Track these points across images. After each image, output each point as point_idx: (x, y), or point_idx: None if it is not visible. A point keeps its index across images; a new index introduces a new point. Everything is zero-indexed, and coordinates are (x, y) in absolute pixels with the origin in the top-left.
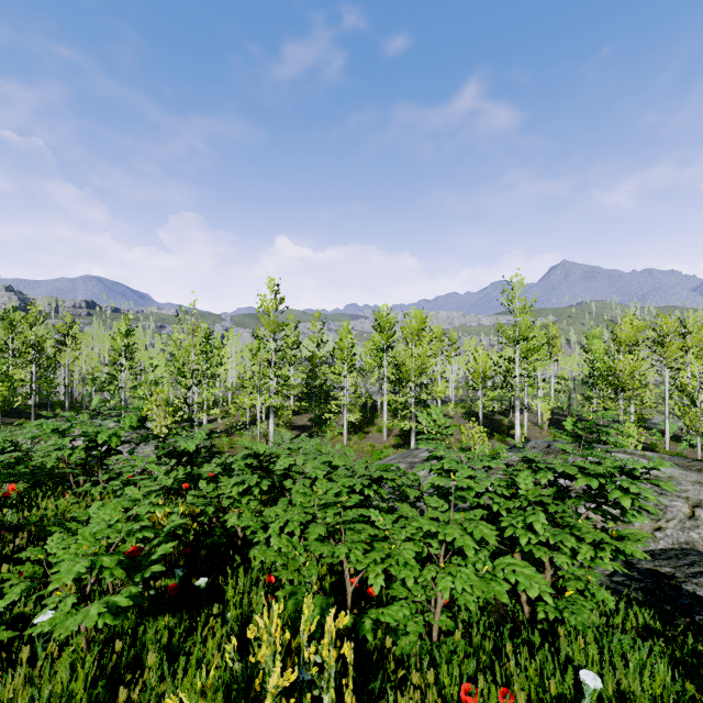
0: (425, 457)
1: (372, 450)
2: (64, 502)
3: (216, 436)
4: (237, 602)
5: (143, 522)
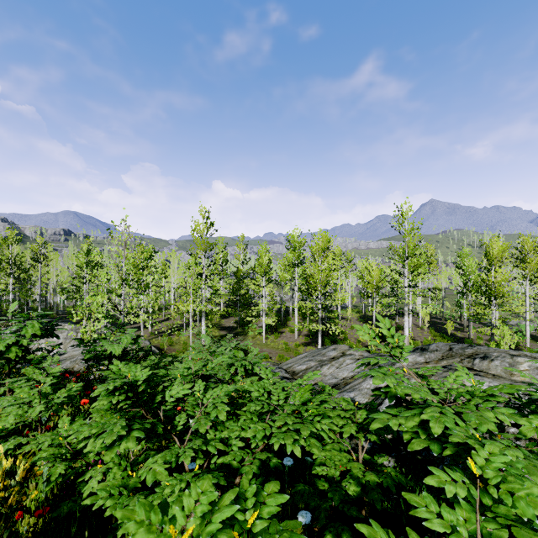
0: (332, 356)
1: (286, 348)
2: None
3: (159, 335)
4: None
5: None
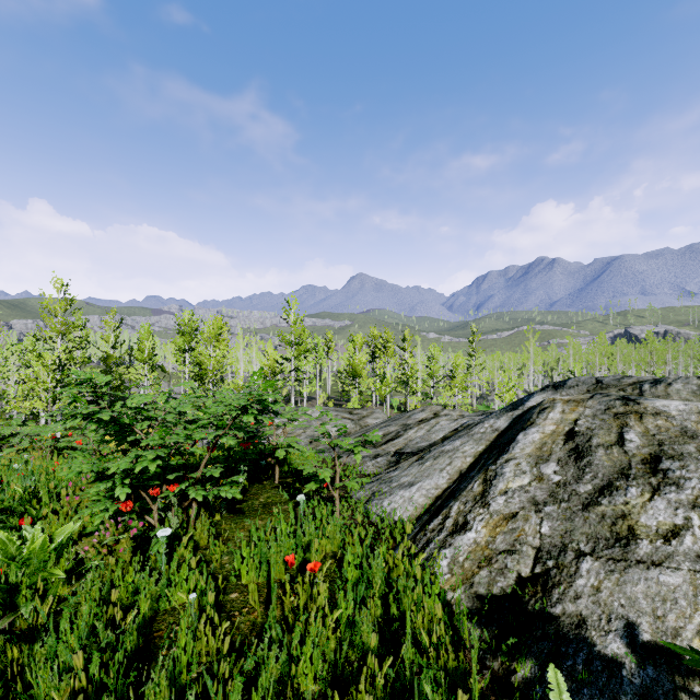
0: None
1: None
2: None
3: None
4: None
5: None
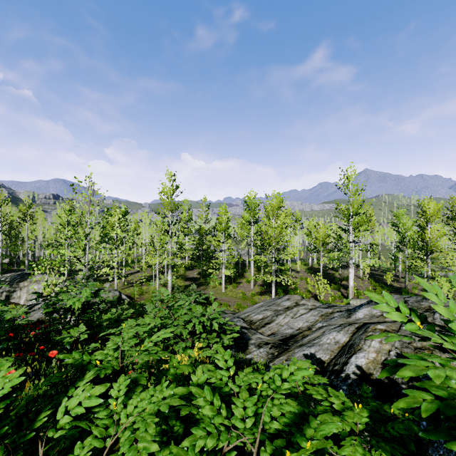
0: (287, 305)
1: (243, 297)
2: None
3: (131, 285)
4: None
5: None
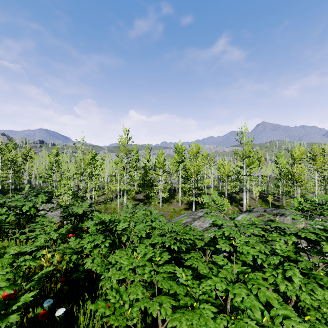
0: (200, 215)
1: (174, 211)
2: (3, 244)
3: (99, 204)
4: (85, 326)
5: (2, 283)
